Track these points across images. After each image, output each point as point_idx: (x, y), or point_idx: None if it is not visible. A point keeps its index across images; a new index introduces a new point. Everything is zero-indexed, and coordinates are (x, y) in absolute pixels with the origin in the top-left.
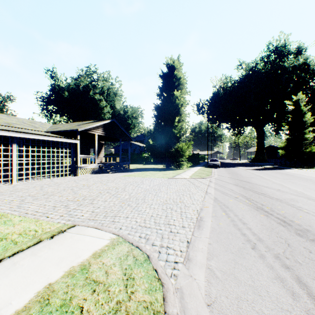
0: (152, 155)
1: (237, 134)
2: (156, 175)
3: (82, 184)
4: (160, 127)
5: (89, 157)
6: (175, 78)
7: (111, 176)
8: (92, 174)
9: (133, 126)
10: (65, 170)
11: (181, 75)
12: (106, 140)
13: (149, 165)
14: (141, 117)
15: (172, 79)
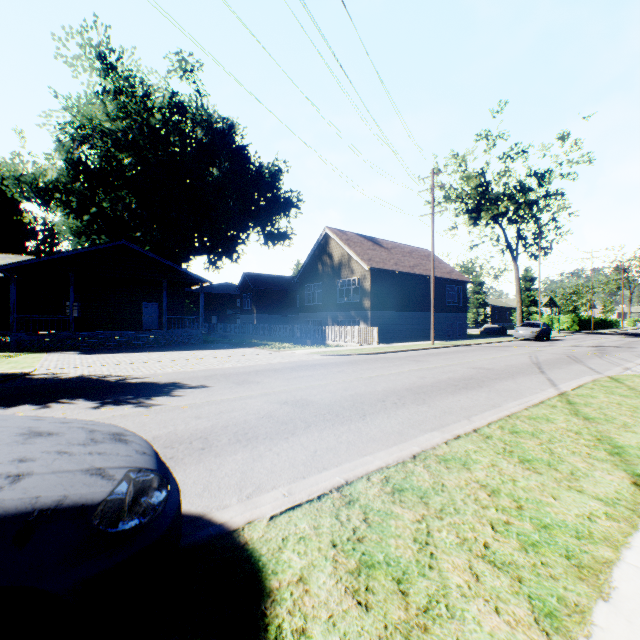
0: None
1: None
2: None
3: None
4: None
5: None
6: None
7: None
8: None
9: None
10: None
11: None
12: None
13: None
14: None
15: None
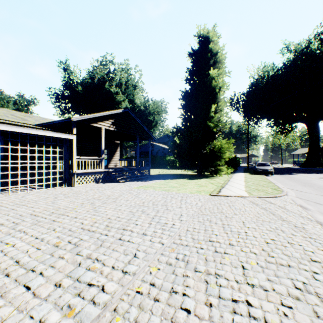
0: (179, 157)
1: (282, 132)
2: (186, 187)
3: (55, 208)
4: (189, 121)
5: (91, 160)
6: (210, 55)
7: (120, 188)
8: (96, 183)
9: (155, 123)
10: (58, 178)
11: (219, 48)
12: (121, 139)
13: (175, 170)
14: (165, 112)
15: (206, 55)
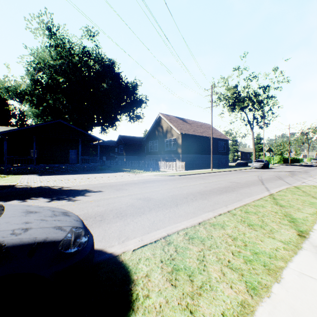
0: None
1: None
2: None
3: None
4: None
5: None
6: None
7: None
8: None
9: None
10: None
11: None
12: None
13: None
14: None
15: None
